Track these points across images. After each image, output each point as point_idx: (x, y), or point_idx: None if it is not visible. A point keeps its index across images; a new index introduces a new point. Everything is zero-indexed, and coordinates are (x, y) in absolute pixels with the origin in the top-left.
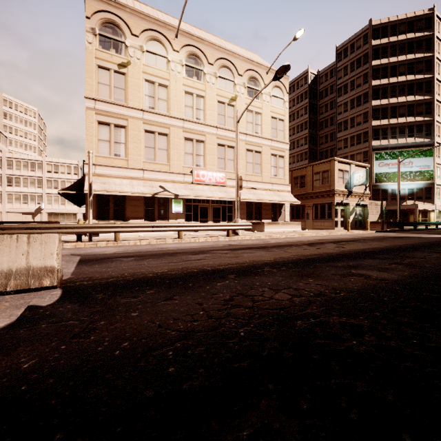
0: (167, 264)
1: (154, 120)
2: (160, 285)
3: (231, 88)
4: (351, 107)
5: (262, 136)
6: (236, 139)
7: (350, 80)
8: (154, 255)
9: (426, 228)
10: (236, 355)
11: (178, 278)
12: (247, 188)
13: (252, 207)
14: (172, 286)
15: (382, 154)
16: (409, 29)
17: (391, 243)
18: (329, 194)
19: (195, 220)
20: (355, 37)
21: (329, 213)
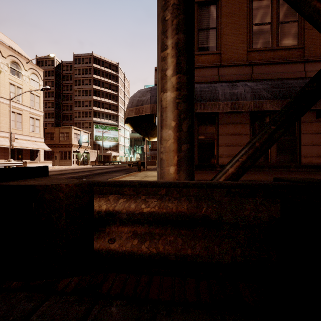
0: None
1: None
2: None
3: None
4: (82, 94)
5: (23, 103)
6: (10, 110)
7: (82, 79)
8: None
9: (114, 164)
10: None
11: None
12: None
13: (14, 151)
14: None
15: (98, 126)
16: (109, 68)
17: (93, 169)
18: (69, 146)
19: None
20: (85, 56)
21: (69, 156)
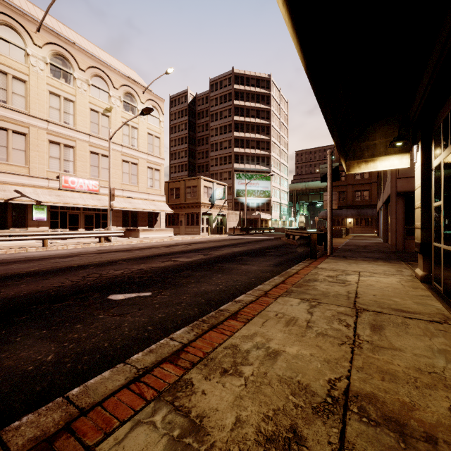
0: (37, 266)
1: (7, 116)
2: (36, 275)
3: (105, 99)
4: (220, 132)
5: (138, 149)
6: (109, 154)
7: (219, 111)
8: (19, 261)
9: (263, 232)
10: (84, 287)
11: (49, 271)
12: (123, 197)
13: (128, 215)
14: (46, 275)
15: (241, 175)
16: (257, 85)
17: (222, 243)
18: (197, 206)
19: (63, 227)
20: (223, 77)
21: (197, 221)
